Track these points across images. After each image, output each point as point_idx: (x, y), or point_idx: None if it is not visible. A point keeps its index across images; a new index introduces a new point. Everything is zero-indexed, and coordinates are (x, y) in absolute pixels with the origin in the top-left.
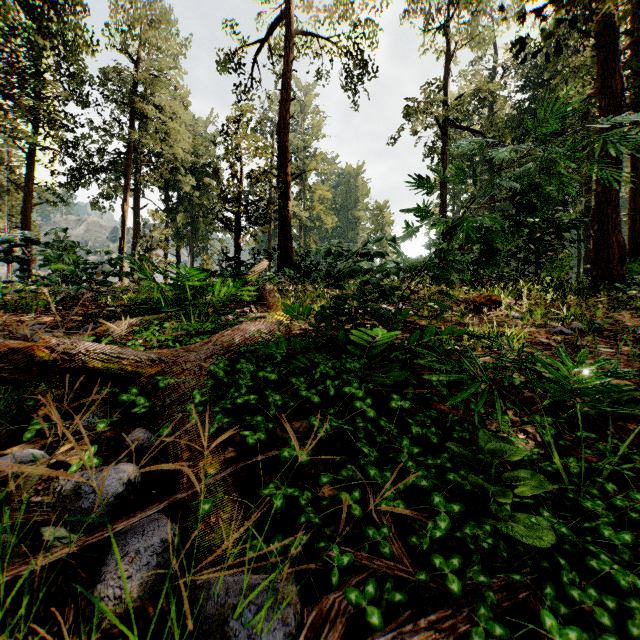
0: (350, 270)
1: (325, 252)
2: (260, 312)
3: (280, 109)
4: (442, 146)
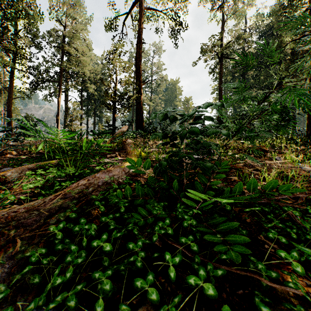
0: (188, 132)
1: (162, 116)
2: (121, 156)
3: (137, 48)
4: (220, 68)
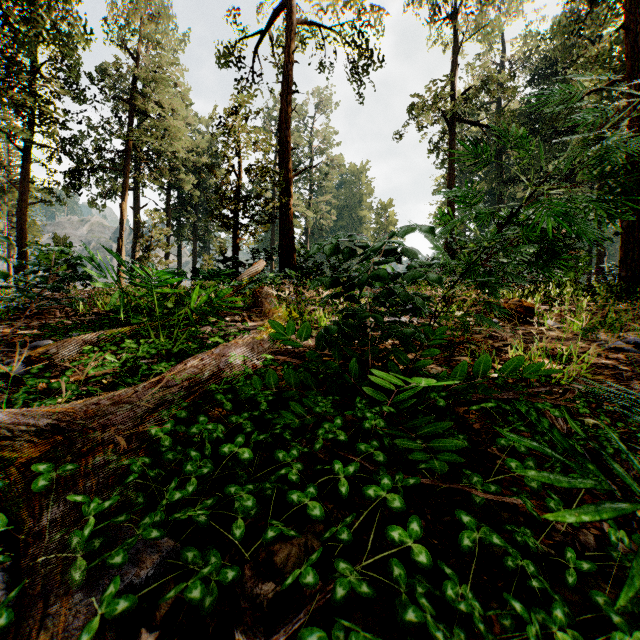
0: (371, 277)
1: (331, 249)
2: (254, 321)
3: (281, 102)
4: (450, 142)
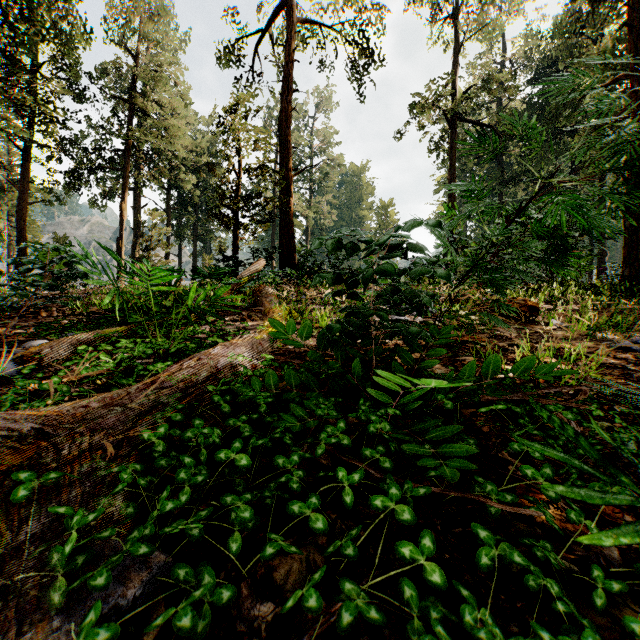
0: (377, 272)
1: (333, 244)
2: (253, 320)
3: (282, 101)
4: (450, 141)
